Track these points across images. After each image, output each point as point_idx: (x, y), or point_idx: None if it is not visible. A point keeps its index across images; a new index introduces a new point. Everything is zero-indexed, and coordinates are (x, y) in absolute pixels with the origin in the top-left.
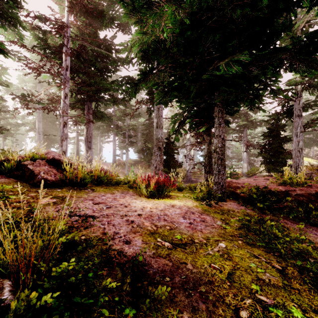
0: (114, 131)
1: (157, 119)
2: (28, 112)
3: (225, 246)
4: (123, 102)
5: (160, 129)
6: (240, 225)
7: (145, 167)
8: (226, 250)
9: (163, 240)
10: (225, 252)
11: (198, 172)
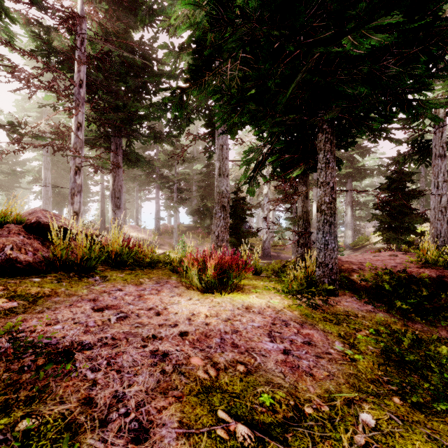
0: (157, 183)
1: (220, 162)
2: (16, 149)
3: (375, 422)
4: (169, 139)
5: (225, 179)
6: (378, 349)
7: (202, 235)
8: (382, 438)
9: (231, 415)
10: (382, 447)
11: (280, 243)
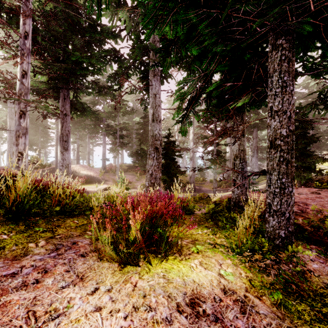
0: (102, 130)
1: (154, 109)
2: None
3: None
4: (111, 92)
5: (158, 124)
6: None
7: (140, 173)
8: None
9: None
10: None
11: (201, 179)
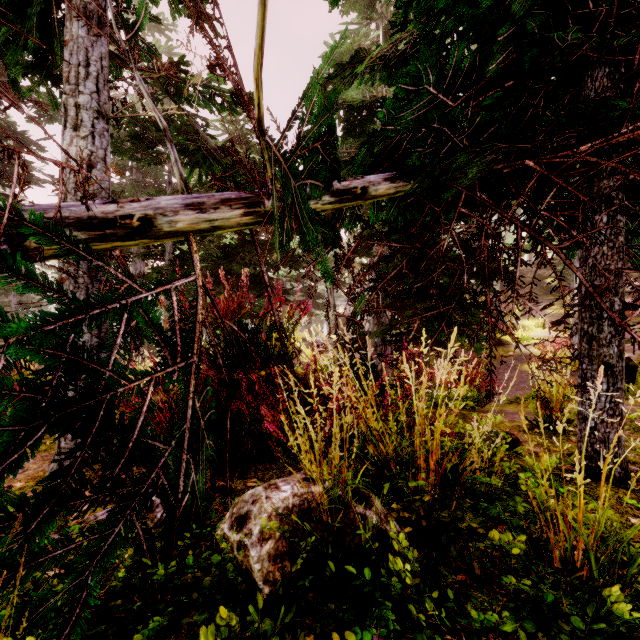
0: None
1: None
2: None
3: None
4: None
5: None
6: None
7: None
8: None
9: None
10: None
11: None
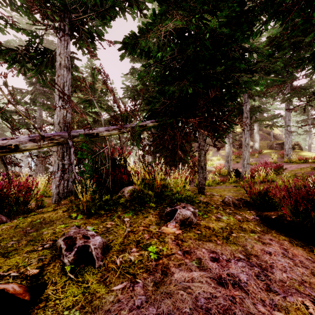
0: None
1: None
2: None
3: None
4: None
5: (42, 150)
6: None
7: None
8: None
9: None
10: None
11: None
